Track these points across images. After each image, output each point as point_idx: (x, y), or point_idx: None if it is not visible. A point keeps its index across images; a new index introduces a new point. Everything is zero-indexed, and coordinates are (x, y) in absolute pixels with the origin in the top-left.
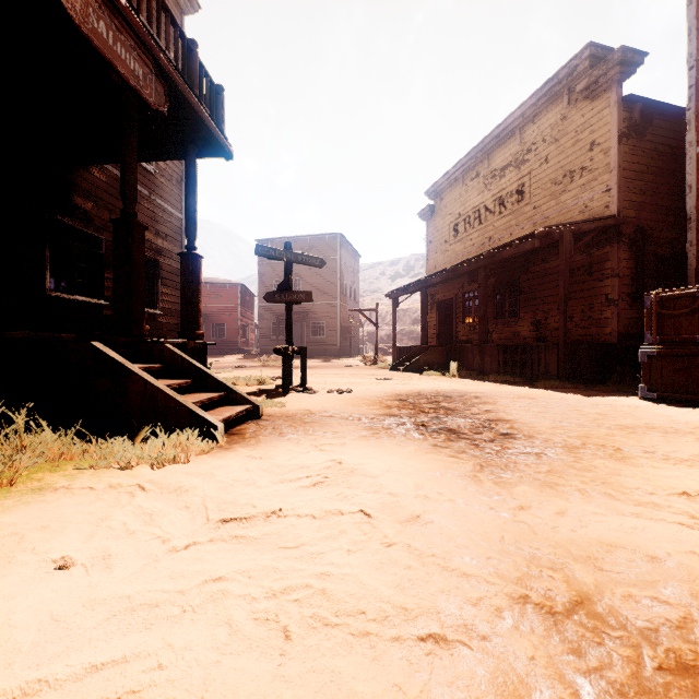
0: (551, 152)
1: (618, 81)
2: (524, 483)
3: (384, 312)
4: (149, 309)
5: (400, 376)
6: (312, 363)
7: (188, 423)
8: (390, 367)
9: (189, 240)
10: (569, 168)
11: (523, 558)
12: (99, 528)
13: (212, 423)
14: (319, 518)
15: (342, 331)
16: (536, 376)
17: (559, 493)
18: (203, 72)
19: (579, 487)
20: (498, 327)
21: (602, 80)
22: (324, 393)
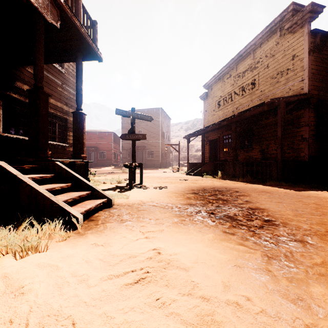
0: (270, 62)
1: (308, 22)
2: (313, 280)
3: (182, 146)
4: (61, 143)
5: (191, 178)
6: (147, 170)
7: (58, 215)
8: (186, 173)
9: (78, 105)
10: (280, 70)
11: None
12: None
13: (74, 215)
14: None
15: (162, 155)
16: (264, 178)
17: None
18: (84, 11)
19: None
20: (241, 153)
21: (299, 21)
22: (152, 189)
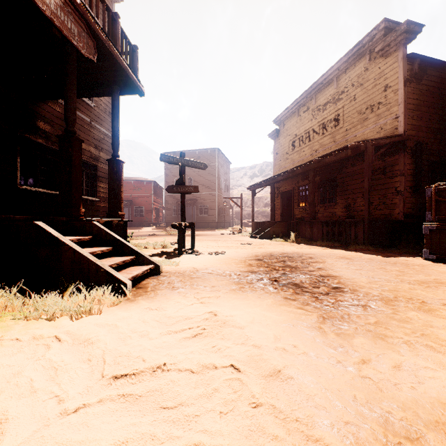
0: (357, 93)
1: (404, 44)
2: (360, 334)
3: (246, 199)
4: (90, 197)
5: (257, 241)
6: (199, 232)
7: (105, 281)
8: (250, 235)
9: (114, 151)
10: (370, 103)
11: (378, 423)
12: (8, 385)
13: (122, 281)
14: (196, 372)
15: (219, 211)
16: (349, 242)
17: (390, 345)
18: (123, 35)
19: (404, 339)
20: (322, 209)
21: (393, 43)
22: (206, 254)
